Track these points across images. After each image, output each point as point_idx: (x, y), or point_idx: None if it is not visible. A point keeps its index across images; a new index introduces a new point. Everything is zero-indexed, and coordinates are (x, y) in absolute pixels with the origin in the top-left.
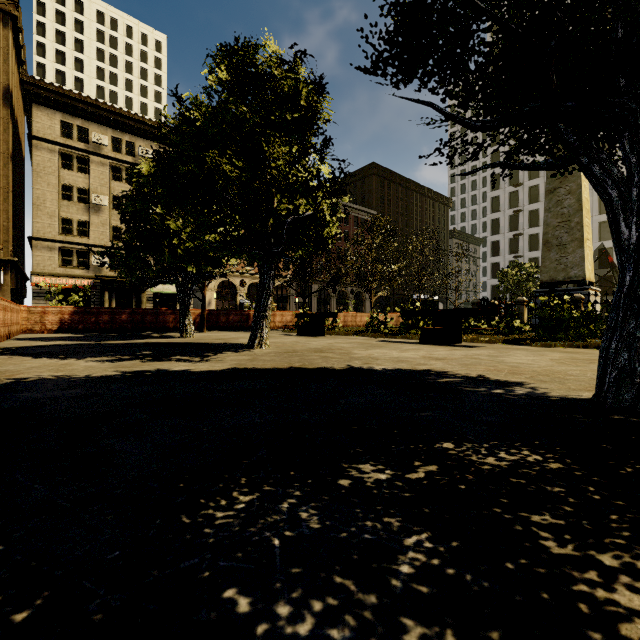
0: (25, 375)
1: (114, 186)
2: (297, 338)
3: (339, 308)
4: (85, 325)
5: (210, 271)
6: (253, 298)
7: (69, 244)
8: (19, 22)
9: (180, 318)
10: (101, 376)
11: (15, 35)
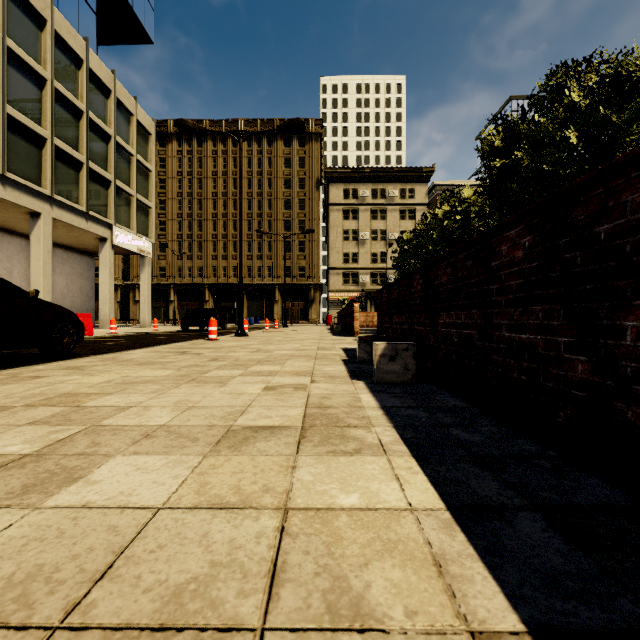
0: None
1: (373, 224)
2: None
3: None
4: (367, 323)
5: None
6: None
7: (347, 269)
8: (322, 135)
9: None
10: None
11: (320, 143)
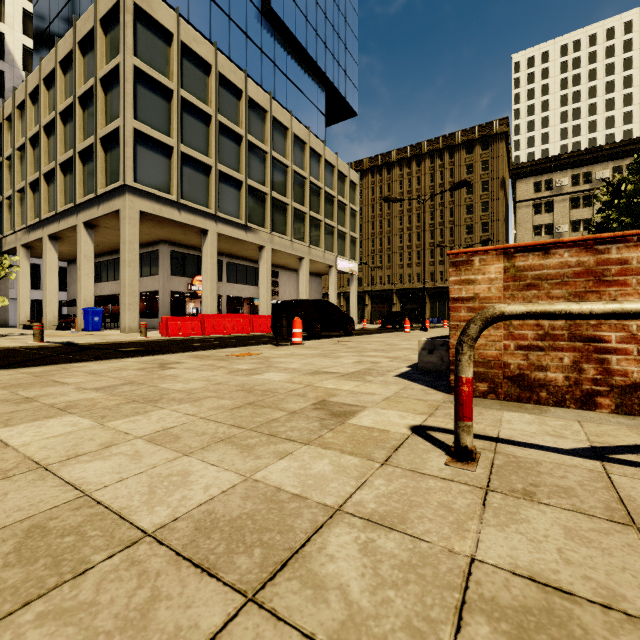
0: None
1: (572, 214)
2: None
3: None
4: None
5: None
6: None
7: None
8: (508, 132)
9: None
10: None
11: (506, 140)
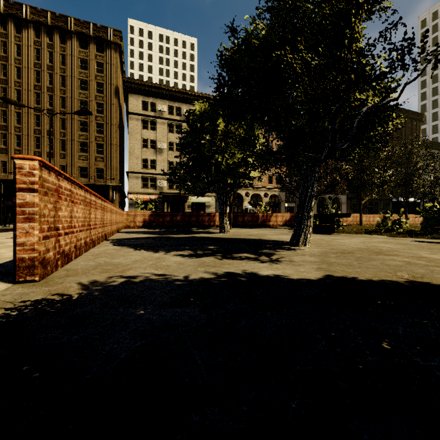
0: (133, 272)
1: (169, 136)
2: (315, 235)
3: (319, 211)
4: (157, 223)
5: (242, 182)
6: (254, 204)
7: (146, 174)
8: (122, 48)
9: (220, 218)
10: (199, 280)
11: (120, 56)
